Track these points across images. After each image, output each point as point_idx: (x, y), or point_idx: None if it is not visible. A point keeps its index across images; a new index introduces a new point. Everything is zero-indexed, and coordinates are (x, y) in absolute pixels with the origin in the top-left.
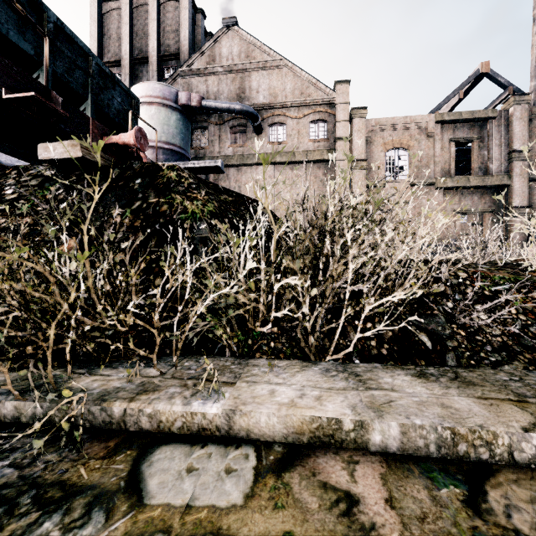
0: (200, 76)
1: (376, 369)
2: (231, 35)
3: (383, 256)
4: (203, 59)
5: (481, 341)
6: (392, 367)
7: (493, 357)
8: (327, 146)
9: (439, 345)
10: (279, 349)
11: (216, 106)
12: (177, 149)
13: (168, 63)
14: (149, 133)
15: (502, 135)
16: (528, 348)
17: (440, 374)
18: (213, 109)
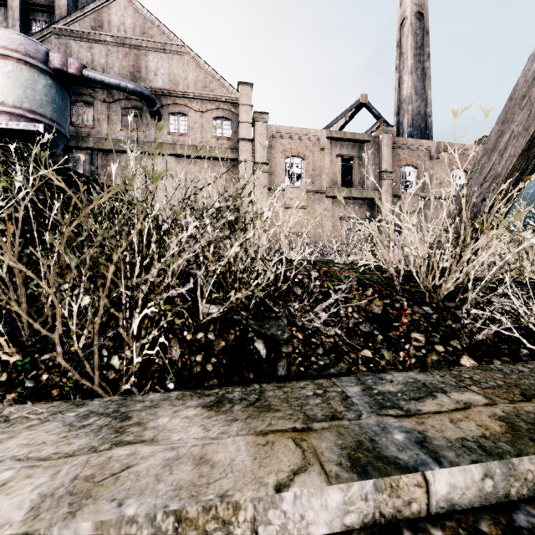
0: (83, 41)
1: (164, 402)
2: (123, 3)
3: (227, 254)
4: (87, 22)
5: (316, 343)
6: (190, 394)
7: (323, 360)
8: (231, 145)
9: (273, 352)
10: (54, 383)
11: (102, 80)
12: (48, 121)
13: (38, 14)
14: (3, 94)
15: (375, 157)
16: (354, 347)
17: (240, 399)
18: (98, 82)
